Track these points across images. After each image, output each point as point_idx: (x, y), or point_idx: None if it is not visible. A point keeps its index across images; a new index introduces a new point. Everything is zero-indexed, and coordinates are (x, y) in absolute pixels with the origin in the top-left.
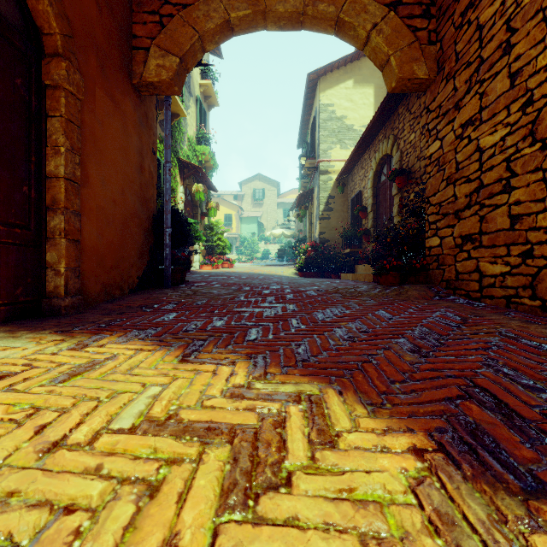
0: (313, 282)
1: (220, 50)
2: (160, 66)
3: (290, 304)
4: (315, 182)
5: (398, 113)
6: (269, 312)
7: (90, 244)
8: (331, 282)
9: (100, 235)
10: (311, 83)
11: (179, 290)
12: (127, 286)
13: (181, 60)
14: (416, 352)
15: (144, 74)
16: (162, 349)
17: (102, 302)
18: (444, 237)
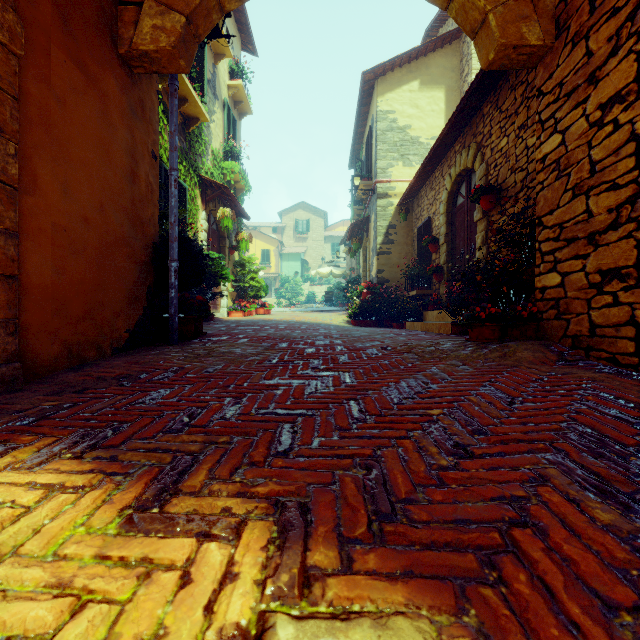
0: (372, 334)
1: (253, 45)
2: (157, 27)
3: (344, 372)
4: (372, 208)
5: (483, 113)
6: (314, 387)
7: (39, 282)
8: (396, 334)
9: (59, 269)
10: (367, 85)
11: (188, 348)
12: (110, 344)
13: (188, 20)
14: (607, 494)
15: (134, 40)
16: (103, 486)
17: (62, 371)
18: (568, 272)
